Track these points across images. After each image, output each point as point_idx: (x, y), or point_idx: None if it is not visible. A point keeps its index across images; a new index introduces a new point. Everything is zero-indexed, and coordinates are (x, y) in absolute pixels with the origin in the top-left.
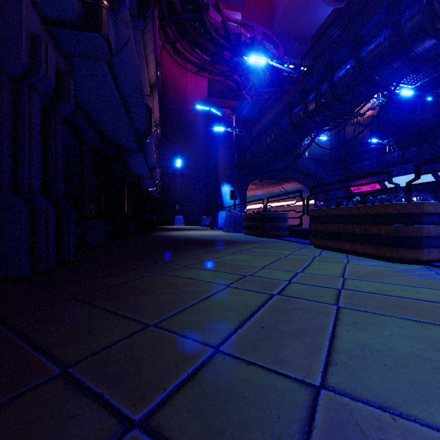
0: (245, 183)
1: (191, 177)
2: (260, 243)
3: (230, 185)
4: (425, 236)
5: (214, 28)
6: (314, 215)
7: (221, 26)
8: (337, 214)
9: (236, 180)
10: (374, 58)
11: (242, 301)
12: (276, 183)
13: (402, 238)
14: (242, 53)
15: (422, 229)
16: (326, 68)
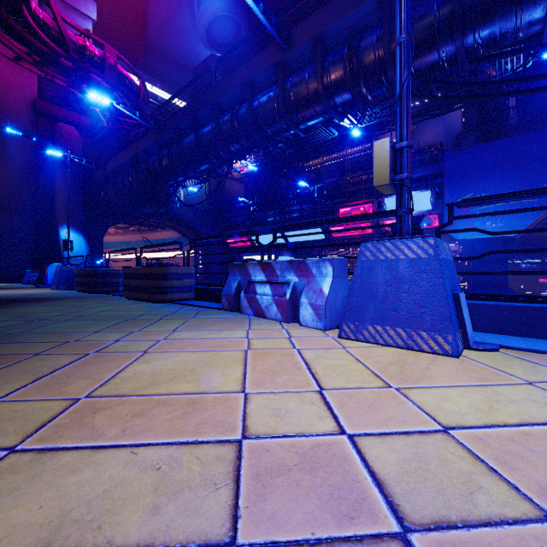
0: (102, 227)
1: (4, 209)
2: (80, 298)
3: (75, 228)
4: (171, 286)
5: (41, 24)
6: (124, 273)
7: (54, 26)
8: (135, 272)
9: (87, 221)
10: (207, 141)
11: (6, 324)
12: (150, 230)
13: (160, 288)
14: (87, 71)
15: (168, 283)
16: (176, 132)
